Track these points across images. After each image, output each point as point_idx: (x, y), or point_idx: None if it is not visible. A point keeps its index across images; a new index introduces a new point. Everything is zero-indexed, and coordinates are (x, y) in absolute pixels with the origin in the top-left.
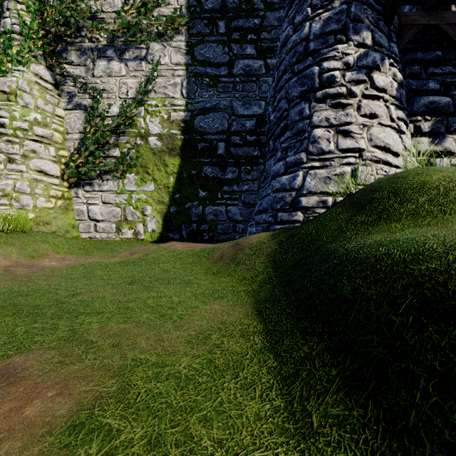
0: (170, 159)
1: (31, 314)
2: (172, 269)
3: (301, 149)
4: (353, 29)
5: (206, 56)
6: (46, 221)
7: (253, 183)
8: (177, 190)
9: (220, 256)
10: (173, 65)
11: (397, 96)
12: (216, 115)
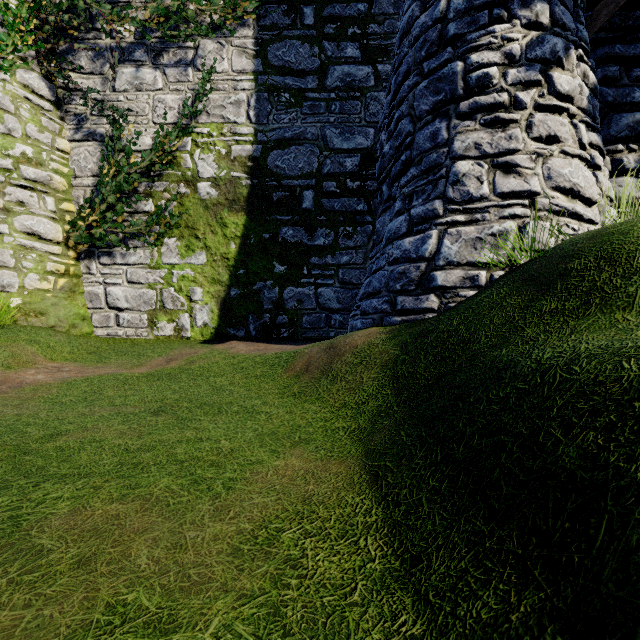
0: (231, 216)
1: None
2: (229, 387)
3: (434, 195)
4: None
5: (285, 60)
6: (40, 309)
7: (356, 252)
8: (240, 263)
9: (305, 365)
10: (235, 74)
11: (589, 109)
12: (300, 149)
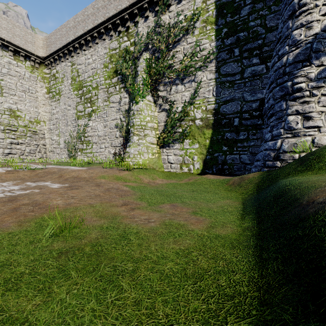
0: (206, 130)
1: (167, 196)
2: (209, 188)
3: (280, 127)
4: (314, 57)
5: (227, 71)
6: (152, 163)
7: (257, 140)
8: (210, 147)
9: (232, 183)
10: (208, 80)
11: None
12: (233, 103)
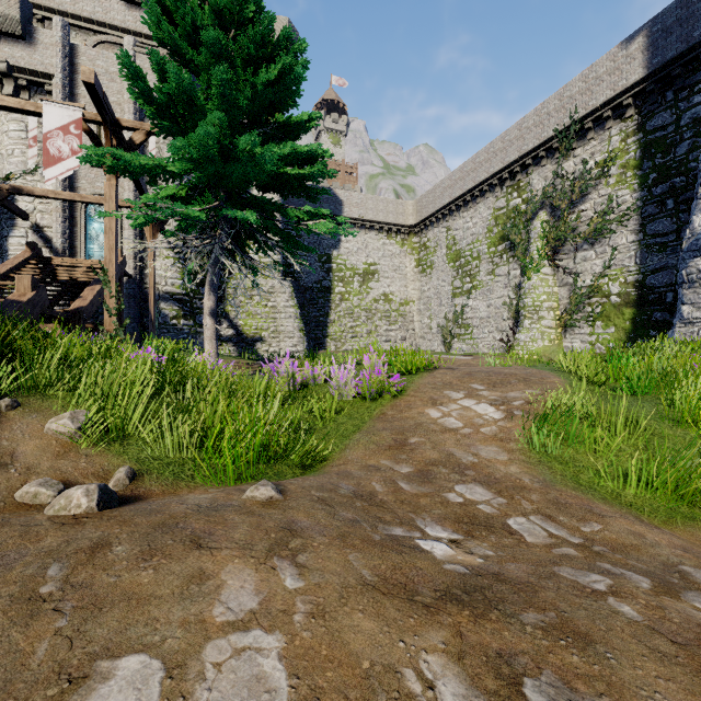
0: (626, 309)
1: None
2: None
3: (676, 316)
4: None
5: (655, 230)
6: (549, 353)
7: None
8: (631, 331)
9: None
10: (628, 244)
11: None
12: (664, 272)
